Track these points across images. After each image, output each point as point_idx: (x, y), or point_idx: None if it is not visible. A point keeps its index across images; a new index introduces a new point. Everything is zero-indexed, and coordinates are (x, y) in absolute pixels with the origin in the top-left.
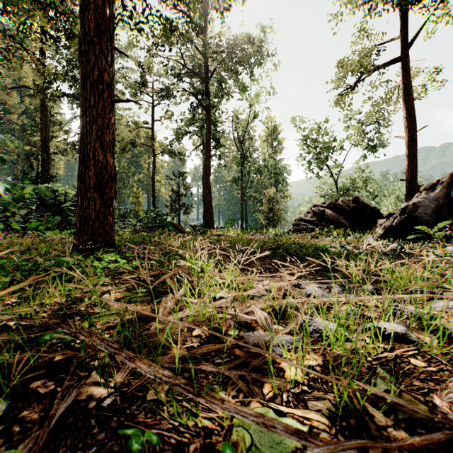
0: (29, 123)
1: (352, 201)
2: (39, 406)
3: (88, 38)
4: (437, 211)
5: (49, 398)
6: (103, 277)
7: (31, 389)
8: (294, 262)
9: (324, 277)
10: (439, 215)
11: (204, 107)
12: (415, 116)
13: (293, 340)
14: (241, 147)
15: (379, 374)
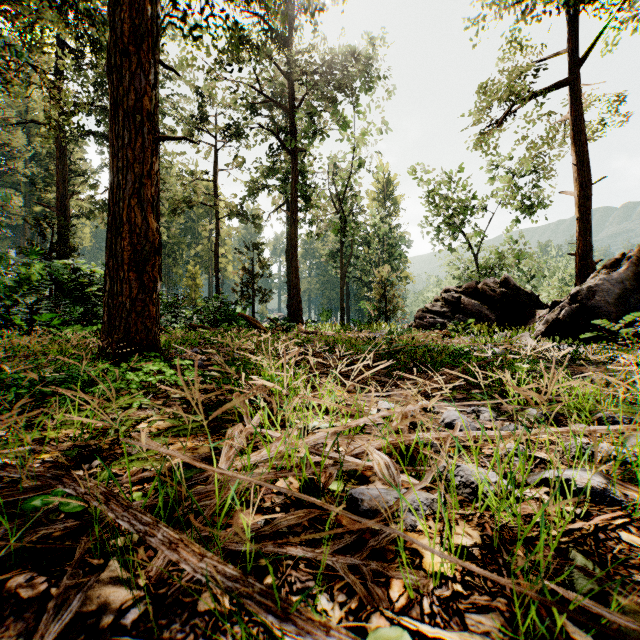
0: (40, 173)
1: (499, 284)
2: (19, 623)
3: (120, 47)
4: (622, 299)
5: (37, 607)
6: (140, 397)
7: (8, 591)
8: (420, 373)
9: (466, 395)
10: (625, 304)
11: (289, 151)
12: (588, 163)
13: (430, 499)
14: (341, 208)
15: (575, 560)
